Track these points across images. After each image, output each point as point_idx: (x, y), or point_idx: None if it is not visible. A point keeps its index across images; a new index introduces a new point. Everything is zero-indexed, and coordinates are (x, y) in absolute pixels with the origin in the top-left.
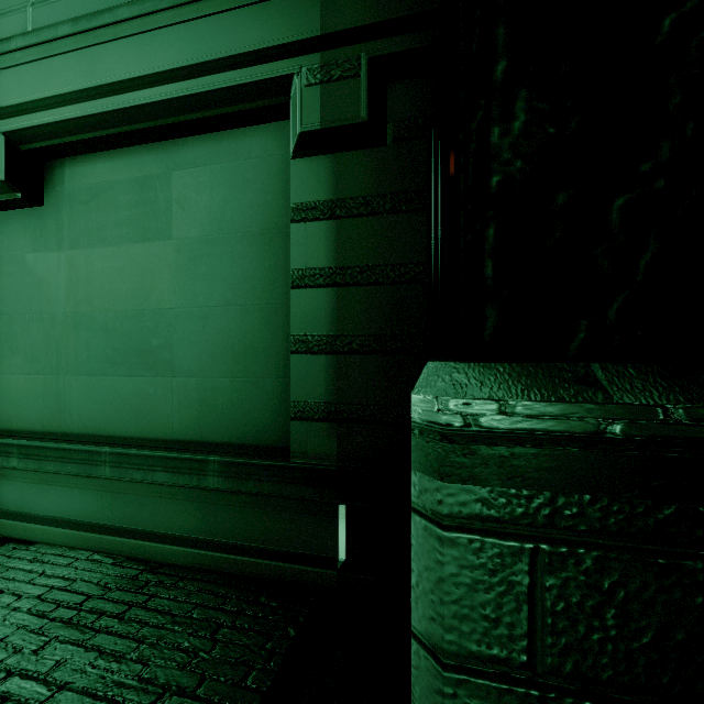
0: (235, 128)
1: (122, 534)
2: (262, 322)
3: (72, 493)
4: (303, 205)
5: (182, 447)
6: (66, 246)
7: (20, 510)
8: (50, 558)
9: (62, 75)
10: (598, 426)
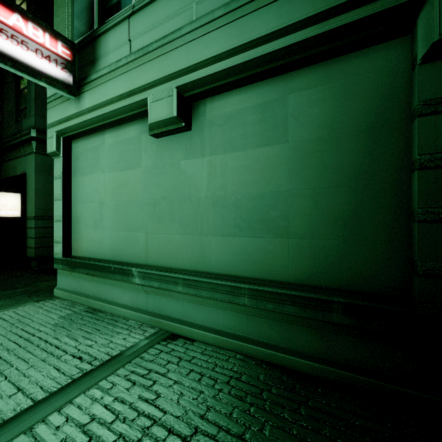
0: (345, 54)
1: (257, 344)
2: (371, 198)
3: (217, 311)
4: (431, 100)
5: (298, 288)
6: (207, 154)
7: (182, 318)
8: (211, 353)
9: (217, 42)
10: None
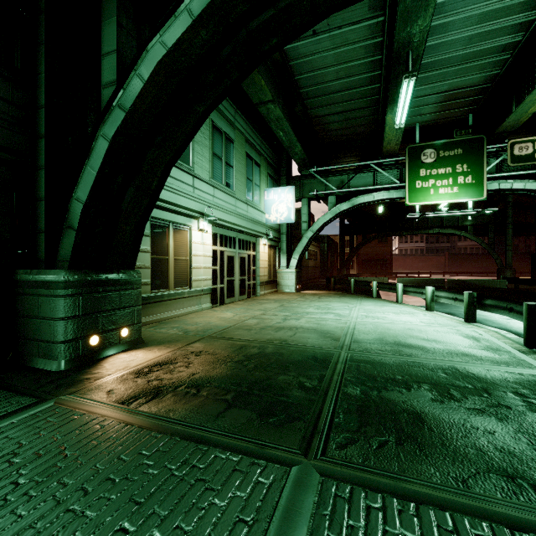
0: None
1: None
2: None
3: None
4: None
5: None
6: None
7: None
8: None
9: None
10: (88, 278)
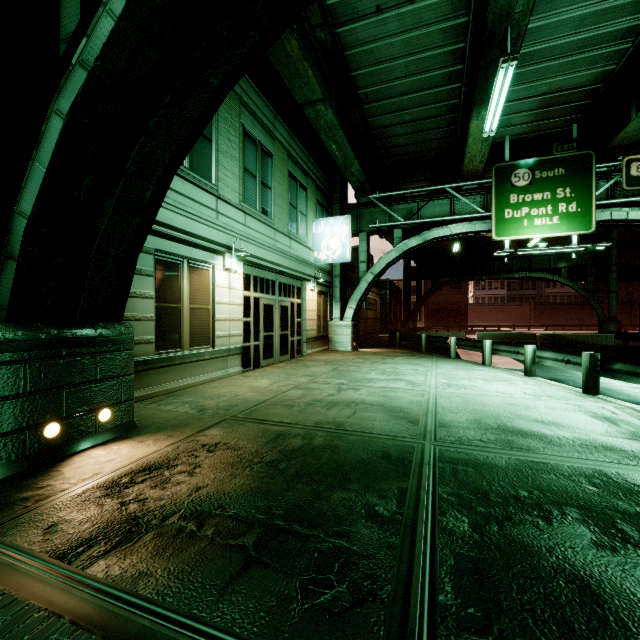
0: None
1: None
2: None
3: None
4: None
5: None
6: None
7: None
8: None
9: None
10: (40, 336)
